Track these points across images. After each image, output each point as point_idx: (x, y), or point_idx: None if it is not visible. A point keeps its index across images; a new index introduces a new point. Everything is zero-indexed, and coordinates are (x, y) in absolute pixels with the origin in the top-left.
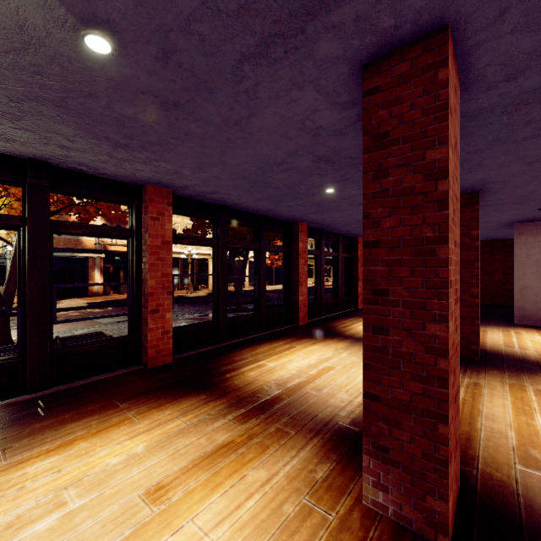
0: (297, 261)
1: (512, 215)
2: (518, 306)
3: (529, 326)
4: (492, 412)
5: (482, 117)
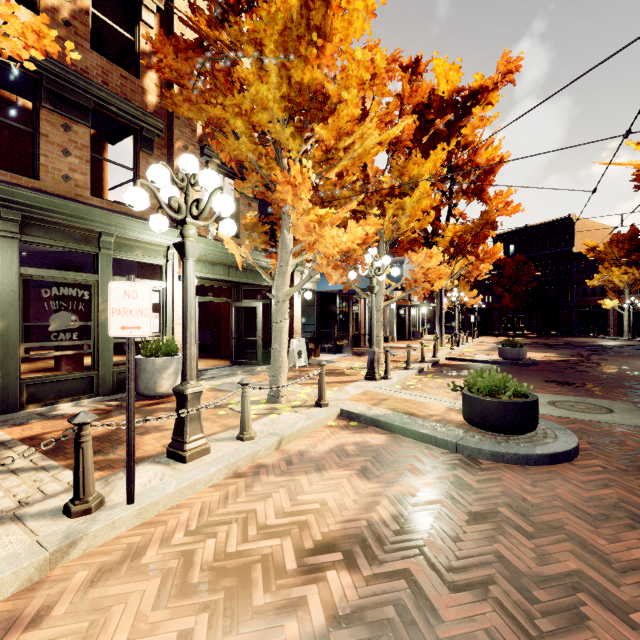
0: None
1: None
2: None
3: None
4: None
5: None
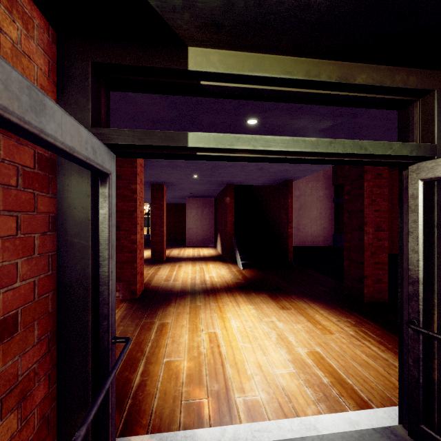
0: None
1: (183, 194)
2: (187, 237)
3: (191, 246)
4: (161, 273)
5: (154, 166)
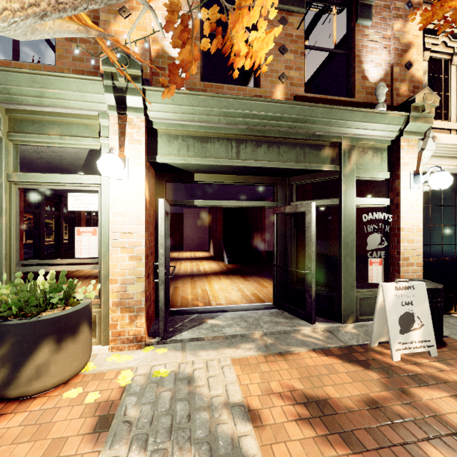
0: (80, 222)
1: None
2: (185, 243)
3: (188, 251)
4: None
5: None
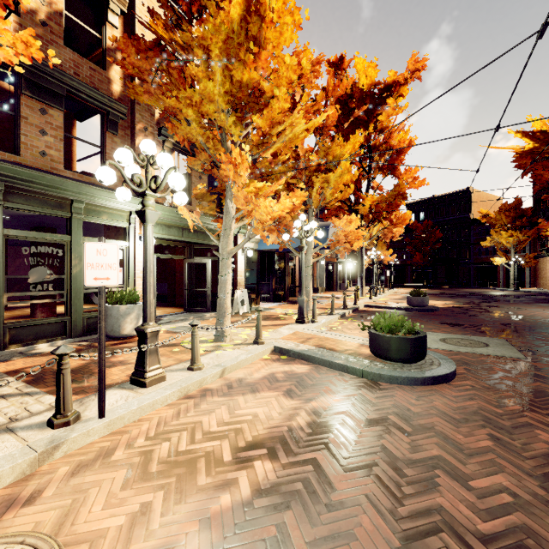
0: None
1: None
2: None
3: None
4: None
5: None
